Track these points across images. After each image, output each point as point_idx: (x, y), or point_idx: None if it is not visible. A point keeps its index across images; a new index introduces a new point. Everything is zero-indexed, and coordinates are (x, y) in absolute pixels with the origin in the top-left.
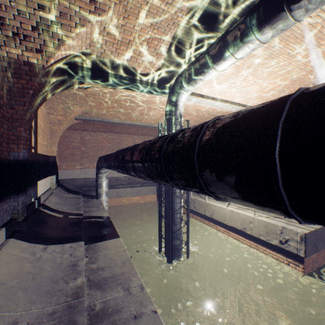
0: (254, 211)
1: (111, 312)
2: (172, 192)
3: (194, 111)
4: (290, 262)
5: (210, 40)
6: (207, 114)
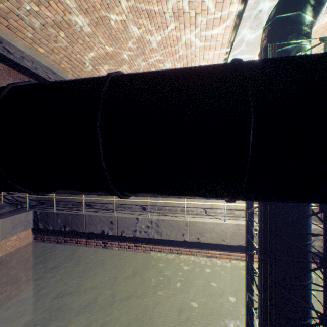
0: None
1: None
2: None
3: None
4: (311, 263)
5: None
6: None
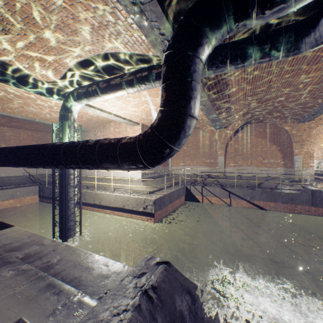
0: (130, 192)
1: (34, 254)
2: (68, 183)
3: (85, 115)
4: (148, 219)
5: (100, 76)
6: (96, 118)
